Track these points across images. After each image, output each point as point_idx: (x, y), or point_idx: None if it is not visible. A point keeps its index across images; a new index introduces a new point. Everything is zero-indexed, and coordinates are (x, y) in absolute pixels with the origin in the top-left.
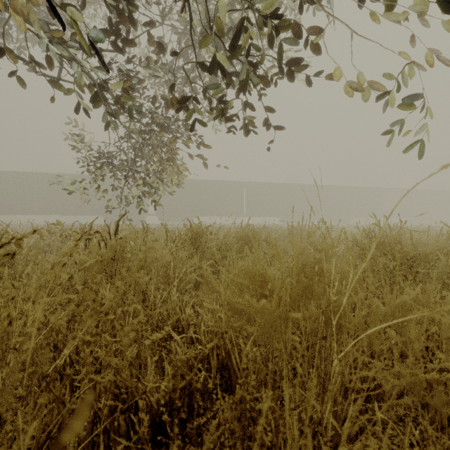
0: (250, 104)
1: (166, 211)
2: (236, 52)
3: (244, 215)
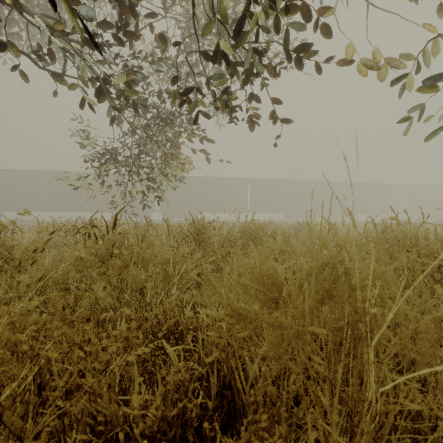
0: (255, 95)
1: (172, 208)
2: (240, 39)
3: (248, 211)
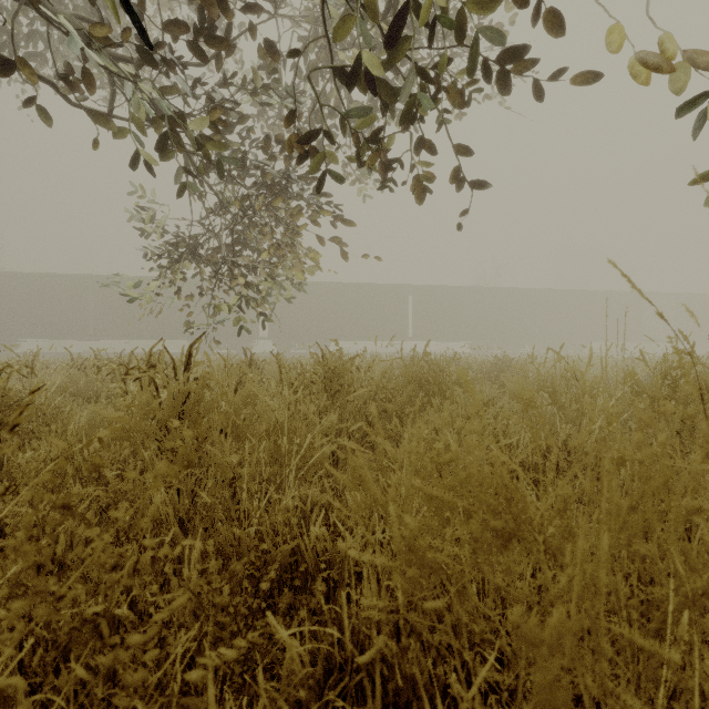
0: (427, 141)
1: (287, 334)
2: (404, 42)
3: (409, 339)
